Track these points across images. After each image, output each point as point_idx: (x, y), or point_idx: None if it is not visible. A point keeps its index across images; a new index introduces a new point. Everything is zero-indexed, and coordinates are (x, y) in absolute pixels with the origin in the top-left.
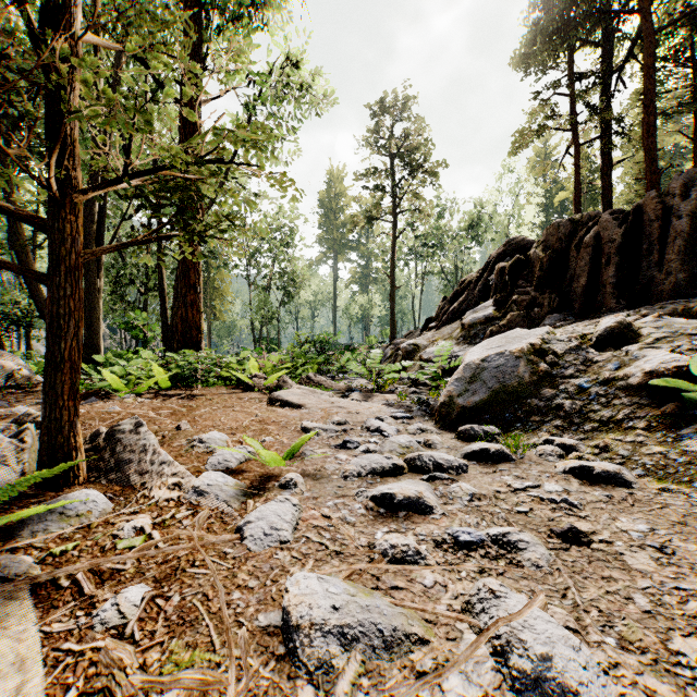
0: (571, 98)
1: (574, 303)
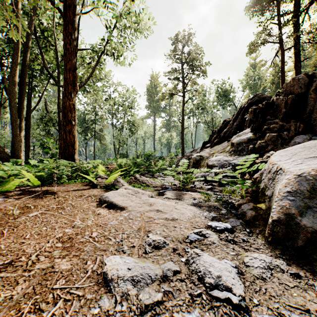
0: (279, 25)
1: (315, 127)
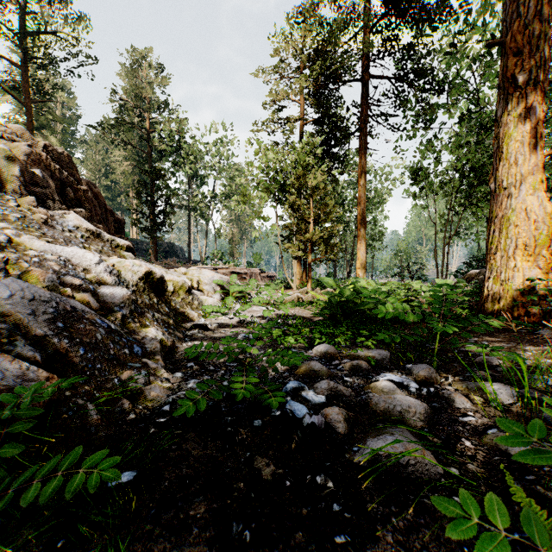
0: None
1: None
